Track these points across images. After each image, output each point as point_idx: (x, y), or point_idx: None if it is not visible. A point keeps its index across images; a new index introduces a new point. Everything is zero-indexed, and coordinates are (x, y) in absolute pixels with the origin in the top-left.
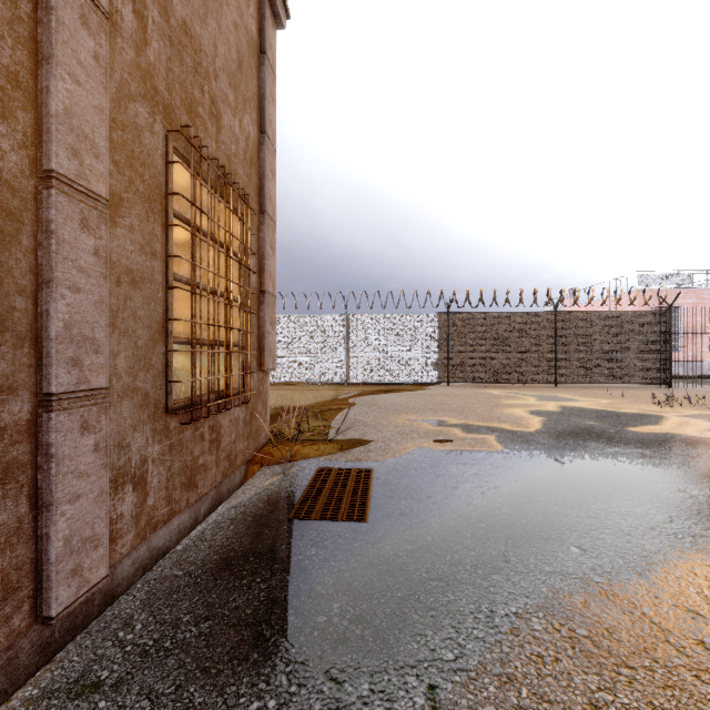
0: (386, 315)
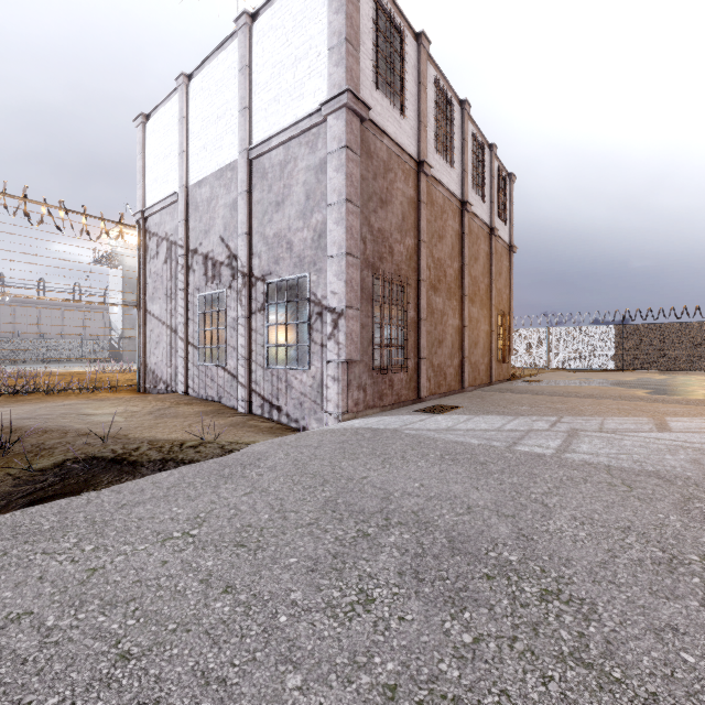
0: (575, 327)
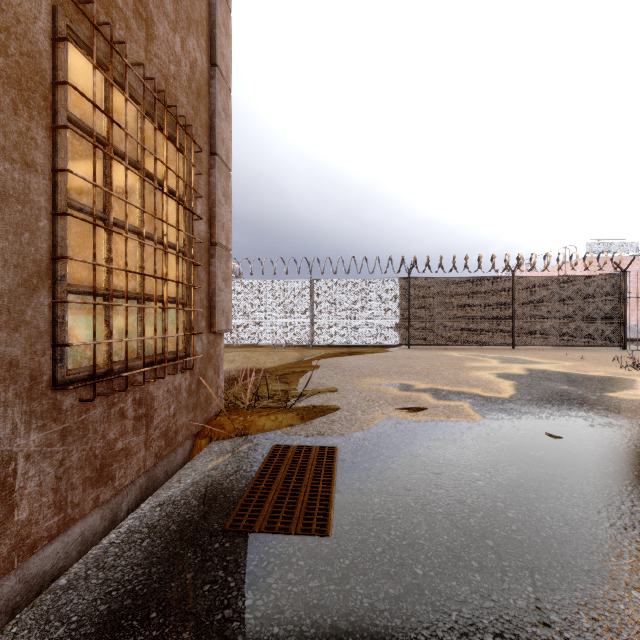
0: (349, 280)
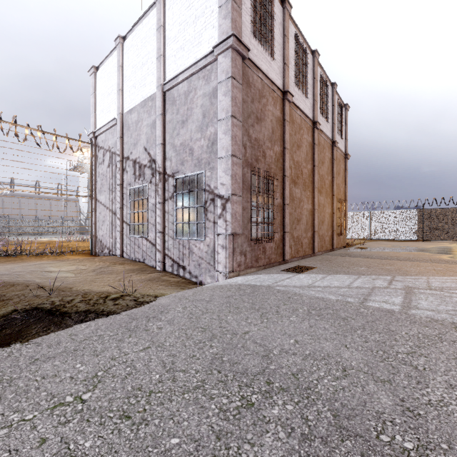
0: (389, 211)
